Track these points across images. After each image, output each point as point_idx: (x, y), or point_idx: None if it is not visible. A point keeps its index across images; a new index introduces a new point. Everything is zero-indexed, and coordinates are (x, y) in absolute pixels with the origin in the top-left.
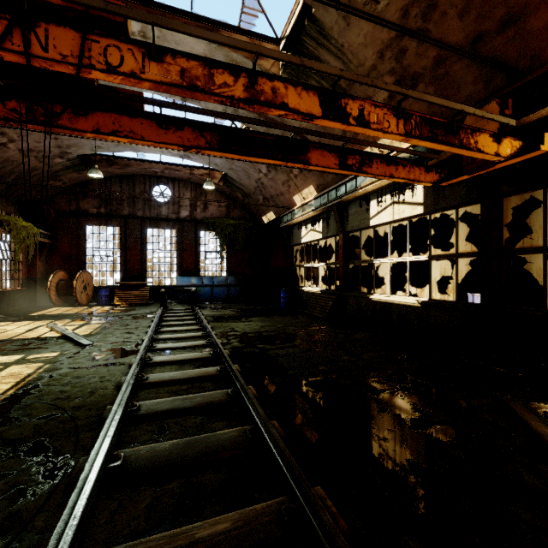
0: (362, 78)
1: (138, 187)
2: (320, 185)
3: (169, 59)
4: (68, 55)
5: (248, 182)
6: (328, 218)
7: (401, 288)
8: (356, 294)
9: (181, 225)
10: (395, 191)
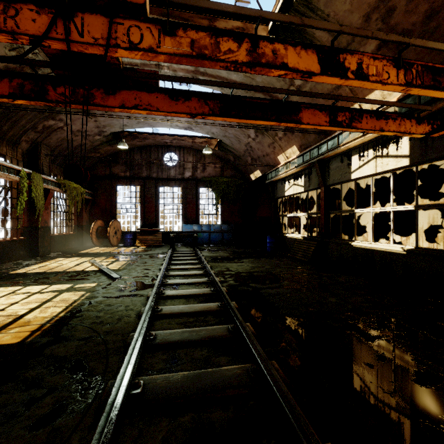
0: (362, 31)
1: (153, 155)
2: (303, 145)
3: (181, 33)
4: (98, 38)
5: (239, 146)
6: (310, 174)
7: (378, 235)
8: (337, 241)
9: (185, 183)
10: (377, 146)
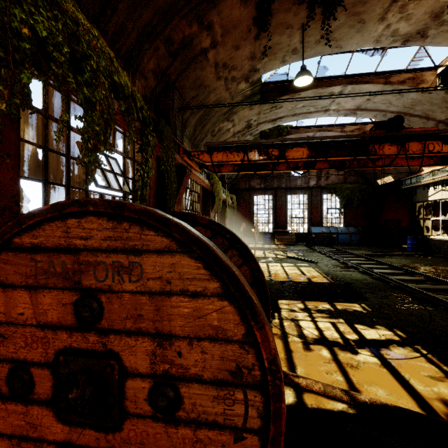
0: None
1: None
2: None
3: None
4: (415, 151)
5: None
6: None
7: None
8: None
9: (310, 191)
10: None
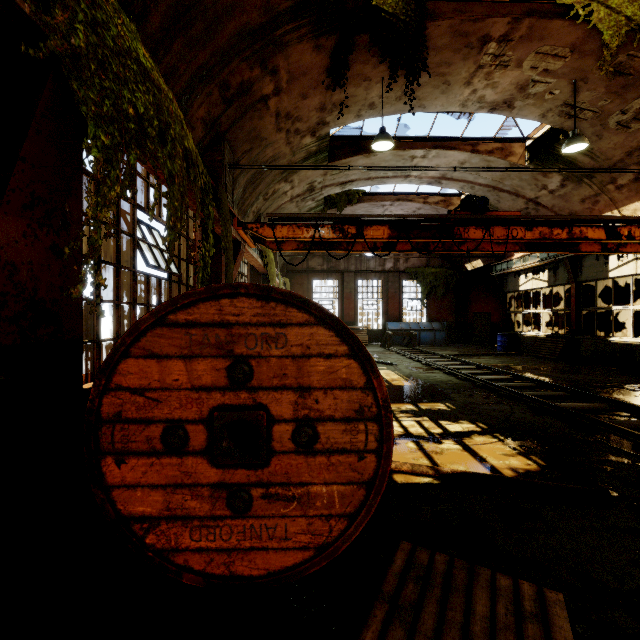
0: (631, 217)
1: None
2: None
3: (535, 229)
4: (499, 236)
5: None
6: (555, 269)
7: (637, 334)
8: (592, 338)
9: (386, 276)
10: None
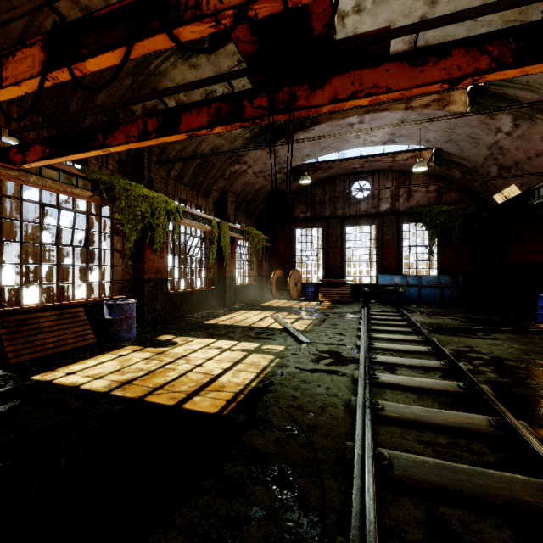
0: None
1: (338, 188)
2: None
3: None
4: None
5: (474, 152)
6: None
7: None
8: None
9: (380, 220)
10: None
